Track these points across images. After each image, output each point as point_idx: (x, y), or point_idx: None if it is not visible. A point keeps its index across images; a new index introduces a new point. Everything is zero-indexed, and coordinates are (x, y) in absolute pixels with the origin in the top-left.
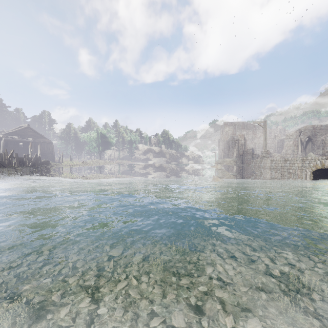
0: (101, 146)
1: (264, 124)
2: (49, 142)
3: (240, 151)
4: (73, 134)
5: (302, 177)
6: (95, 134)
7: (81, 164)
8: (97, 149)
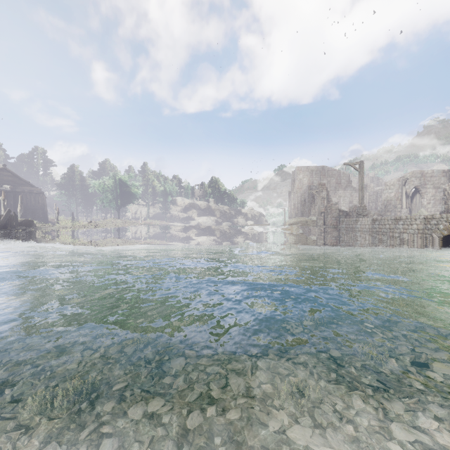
0: (120, 199)
1: (361, 167)
2: (38, 192)
3: (320, 207)
4: (79, 181)
5: (424, 245)
6: (111, 180)
7: (87, 225)
8: (114, 204)
